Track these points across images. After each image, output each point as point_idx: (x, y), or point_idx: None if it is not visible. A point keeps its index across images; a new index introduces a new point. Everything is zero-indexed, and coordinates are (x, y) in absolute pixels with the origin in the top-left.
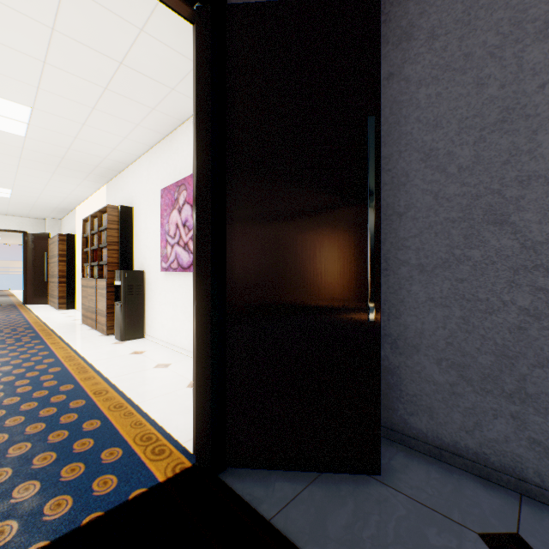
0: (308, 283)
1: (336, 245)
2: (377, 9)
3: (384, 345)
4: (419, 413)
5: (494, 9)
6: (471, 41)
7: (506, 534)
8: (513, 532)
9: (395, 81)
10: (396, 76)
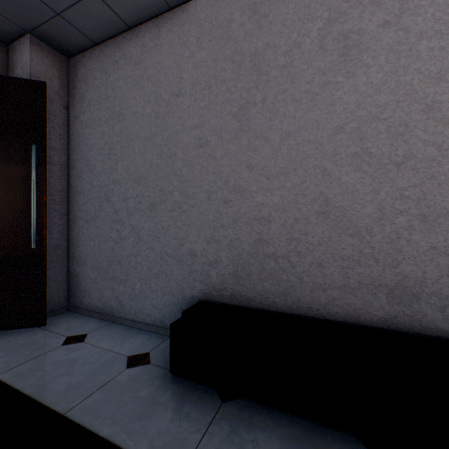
0: (0, 229)
1: (18, 209)
2: (43, 89)
3: (74, 262)
4: (86, 295)
5: (107, 101)
6: (101, 113)
7: (81, 335)
8: (86, 333)
9: (78, 121)
10: (79, 119)
